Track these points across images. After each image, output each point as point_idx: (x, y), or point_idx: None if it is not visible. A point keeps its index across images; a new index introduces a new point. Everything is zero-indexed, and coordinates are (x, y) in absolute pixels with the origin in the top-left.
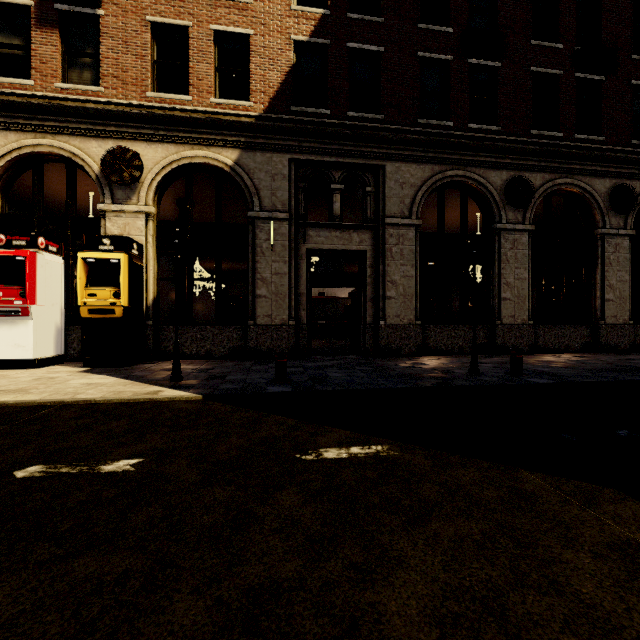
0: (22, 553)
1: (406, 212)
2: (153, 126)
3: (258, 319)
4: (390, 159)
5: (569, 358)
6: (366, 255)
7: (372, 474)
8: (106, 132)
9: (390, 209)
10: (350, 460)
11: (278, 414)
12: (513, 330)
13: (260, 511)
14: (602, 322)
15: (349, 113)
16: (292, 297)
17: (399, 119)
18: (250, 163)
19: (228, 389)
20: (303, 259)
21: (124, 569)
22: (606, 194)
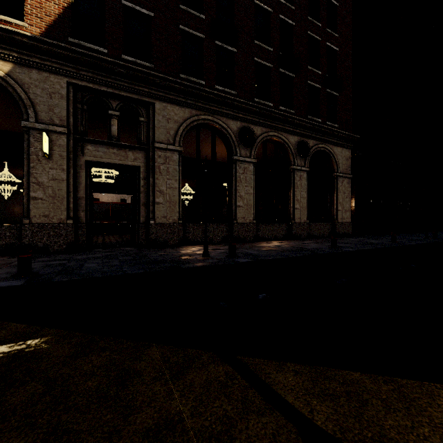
0: None
1: (171, 140)
2: None
3: (34, 219)
4: (159, 99)
5: (274, 244)
6: (140, 170)
7: None
8: None
9: (159, 136)
10: None
11: None
12: (244, 227)
13: None
14: (293, 221)
15: (124, 56)
16: (71, 200)
17: (166, 70)
18: (25, 78)
19: None
20: (82, 169)
21: None
22: (295, 145)
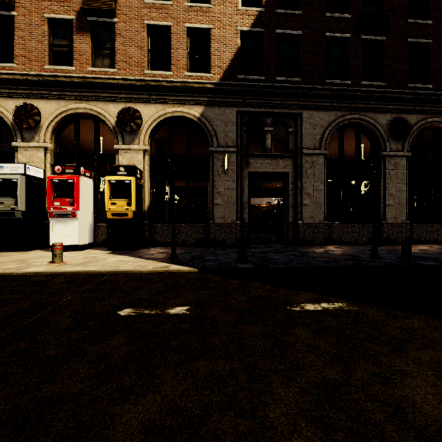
0: (161, 357)
1: (317, 145)
2: (148, 93)
3: (216, 219)
4: (306, 108)
5: (439, 248)
6: (288, 175)
7: (347, 320)
8: (119, 98)
9: (306, 143)
10: (326, 311)
11: (255, 282)
12: (395, 227)
13: (289, 340)
14: None
15: (277, 78)
16: (238, 205)
17: (312, 80)
18: (210, 115)
19: (211, 265)
20: (245, 179)
21: (229, 369)
22: None
